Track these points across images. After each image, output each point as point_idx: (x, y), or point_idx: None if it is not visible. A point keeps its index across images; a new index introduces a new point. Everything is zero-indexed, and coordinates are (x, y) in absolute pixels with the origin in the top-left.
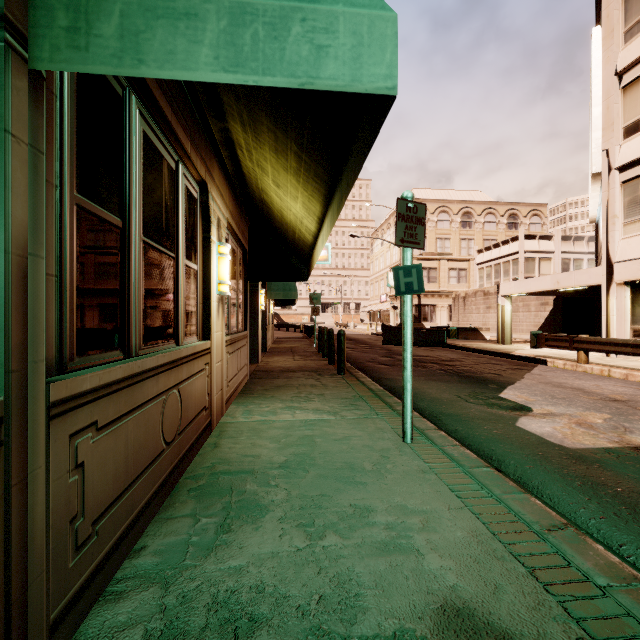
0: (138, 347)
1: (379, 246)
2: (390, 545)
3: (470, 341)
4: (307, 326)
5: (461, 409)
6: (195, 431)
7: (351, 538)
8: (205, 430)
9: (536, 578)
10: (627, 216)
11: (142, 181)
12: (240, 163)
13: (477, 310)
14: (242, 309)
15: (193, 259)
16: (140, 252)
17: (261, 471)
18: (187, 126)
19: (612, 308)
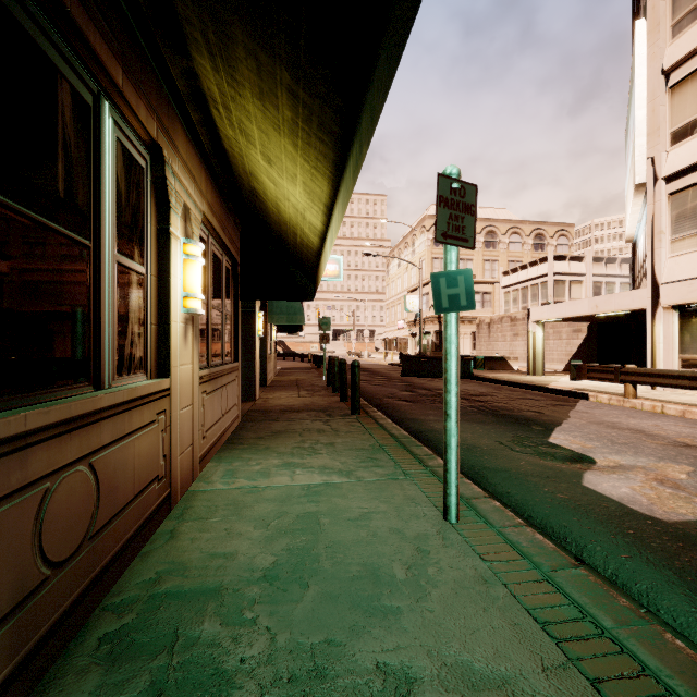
0: None
1: (396, 267)
2: None
3: (497, 372)
4: (316, 355)
5: (508, 461)
6: (134, 519)
7: None
8: (158, 511)
9: None
10: (675, 232)
11: None
12: (219, 133)
13: (503, 338)
14: (231, 335)
15: (136, 257)
16: None
17: (233, 587)
18: (114, 39)
19: (658, 335)
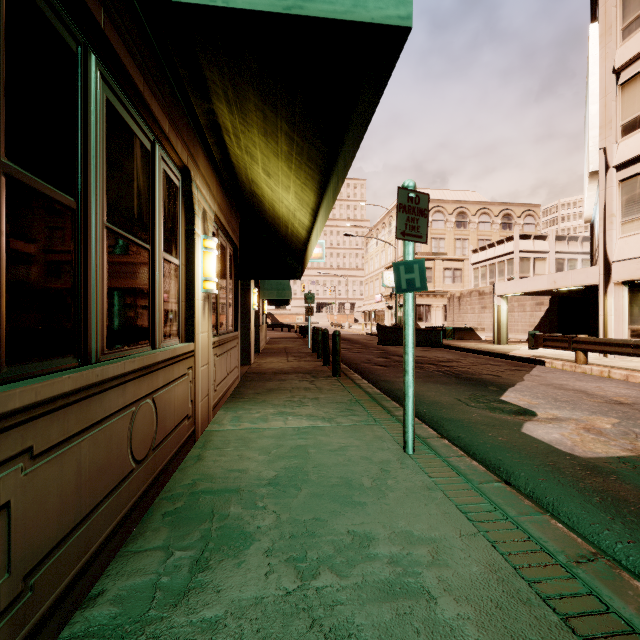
0: (100, 352)
1: (374, 246)
2: (396, 585)
3: (466, 341)
4: (301, 326)
5: (462, 414)
6: (175, 443)
7: (350, 576)
8: (187, 441)
9: (572, 629)
10: (625, 215)
11: (105, 158)
12: (228, 151)
13: (472, 310)
14: (232, 308)
15: (174, 253)
16: (103, 240)
17: (248, 489)
18: (164, 102)
19: (610, 308)
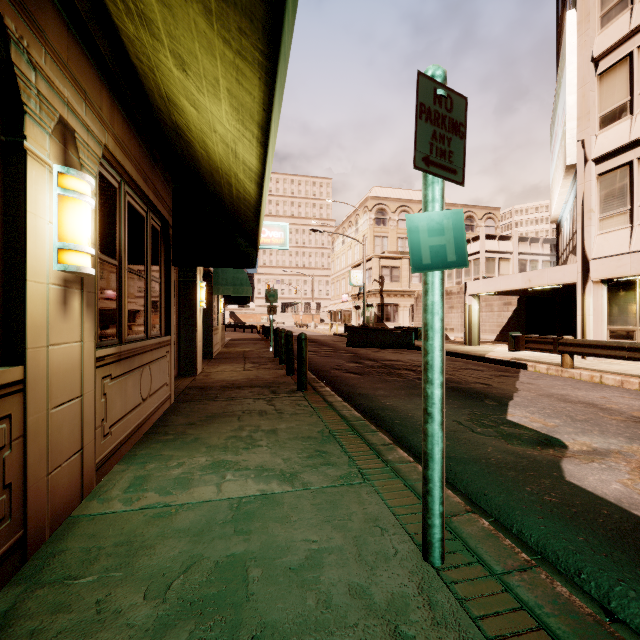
0: None
1: (340, 245)
2: None
3: None
4: (265, 327)
5: (473, 448)
6: None
7: None
8: None
9: None
10: (604, 210)
11: None
12: (120, 37)
13: None
14: (161, 305)
15: None
16: None
17: None
18: None
19: (588, 307)
